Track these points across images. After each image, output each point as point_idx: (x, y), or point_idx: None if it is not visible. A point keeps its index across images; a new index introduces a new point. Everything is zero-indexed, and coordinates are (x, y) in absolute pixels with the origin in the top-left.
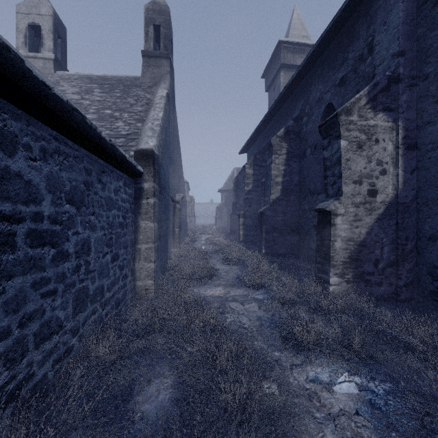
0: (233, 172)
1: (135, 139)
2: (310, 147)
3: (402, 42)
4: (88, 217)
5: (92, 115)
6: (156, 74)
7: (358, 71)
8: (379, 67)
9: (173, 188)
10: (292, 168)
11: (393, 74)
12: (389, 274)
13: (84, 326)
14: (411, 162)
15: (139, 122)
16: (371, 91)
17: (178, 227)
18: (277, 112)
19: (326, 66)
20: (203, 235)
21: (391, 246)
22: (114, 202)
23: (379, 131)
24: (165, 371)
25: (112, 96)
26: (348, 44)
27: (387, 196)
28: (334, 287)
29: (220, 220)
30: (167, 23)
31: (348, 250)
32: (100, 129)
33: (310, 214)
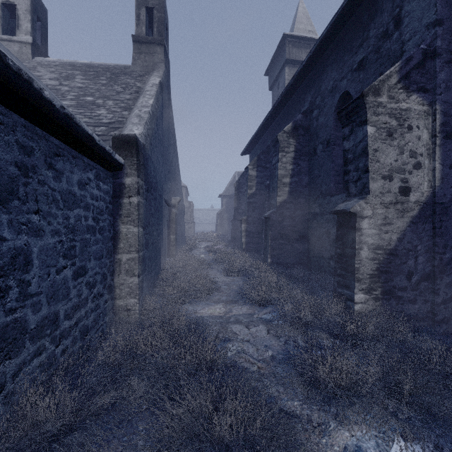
0: (234, 176)
1: (119, 128)
2: (321, 143)
3: (440, 8)
4: (26, 217)
5: (70, 101)
6: (148, 62)
7: (381, 50)
8: (409, 42)
9: (168, 190)
10: (301, 168)
11: (429, 47)
12: (424, 289)
13: (17, 377)
14: (450, 154)
15: (126, 110)
16: (404, 67)
17: (174, 234)
18: (283, 107)
19: (341, 49)
20: (202, 243)
21: (426, 255)
22: (79, 198)
23: (412, 116)
24: (137, 446)
25: (96, 83)
26: (369, 20)
27: (421, 195)
28: (359, 305)
29: (221, 227)
30: (161, 6)
31: (376, 261)
32: (78, 116)
33: (321, 219)
